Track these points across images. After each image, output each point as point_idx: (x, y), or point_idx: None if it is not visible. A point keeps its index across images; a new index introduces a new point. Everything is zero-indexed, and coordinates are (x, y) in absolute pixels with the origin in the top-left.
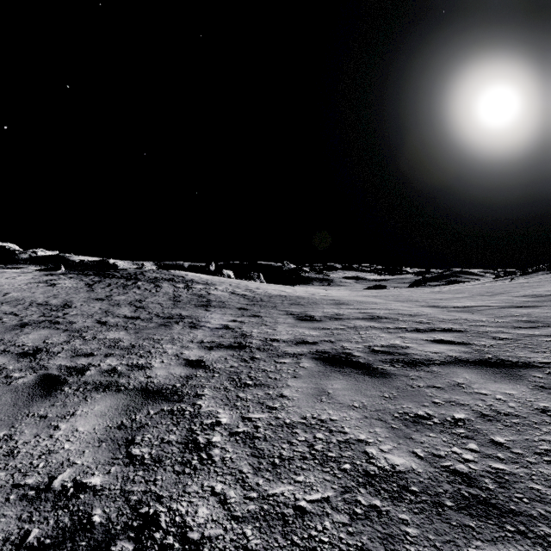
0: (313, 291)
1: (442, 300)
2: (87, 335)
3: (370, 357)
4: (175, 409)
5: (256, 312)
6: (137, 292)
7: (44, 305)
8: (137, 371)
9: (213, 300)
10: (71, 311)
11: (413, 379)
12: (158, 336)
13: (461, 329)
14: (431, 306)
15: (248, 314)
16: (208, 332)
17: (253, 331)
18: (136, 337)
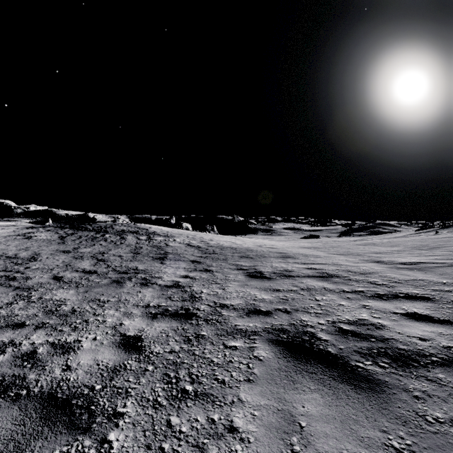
0: (260, 242)
1: (384, 255)
2: (35, 294)
3: (341, 344)
4: (71, 452)
5: (208, 266)
6: (103, 244)
7: (12, 258)
8: (58, 356)
9: (169, 252)
10: (35, 264)
11: (420, 398)
12: (106, 296)
13: (428, 295)
14: (376, 261)
15: (200, 268)
16: (157, 292)
17: (203, 292)
18: (82, 297)
